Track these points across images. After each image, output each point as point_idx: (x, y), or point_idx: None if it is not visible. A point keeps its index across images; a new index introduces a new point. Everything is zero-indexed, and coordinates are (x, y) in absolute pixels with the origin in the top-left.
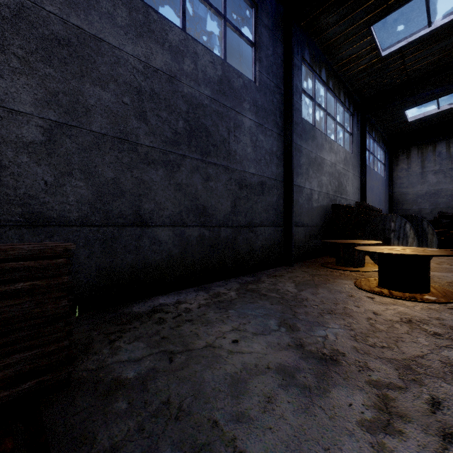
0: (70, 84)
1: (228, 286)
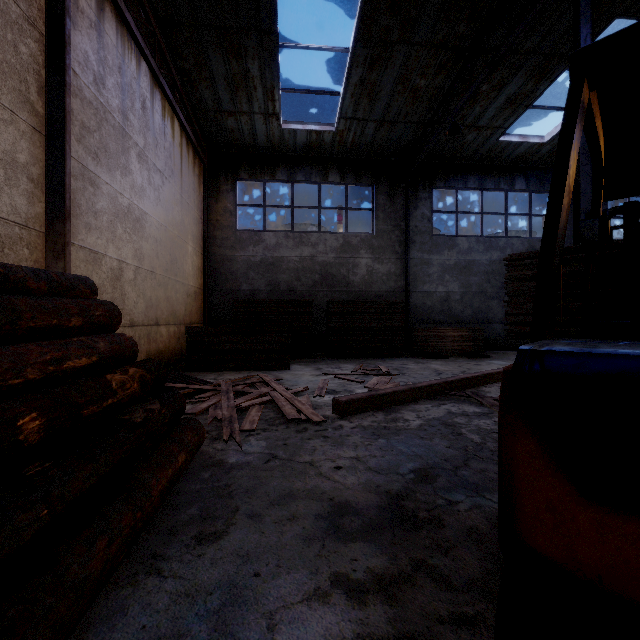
0: (466, 279)
1: None
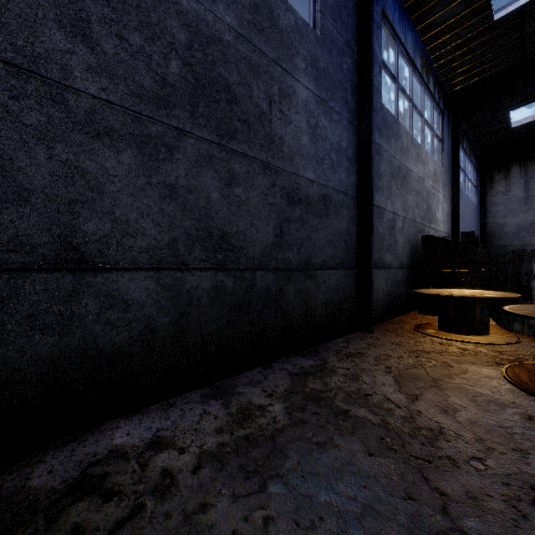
0: None
1: (270, 383)
